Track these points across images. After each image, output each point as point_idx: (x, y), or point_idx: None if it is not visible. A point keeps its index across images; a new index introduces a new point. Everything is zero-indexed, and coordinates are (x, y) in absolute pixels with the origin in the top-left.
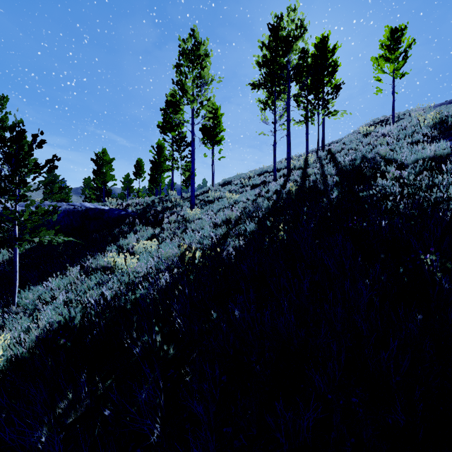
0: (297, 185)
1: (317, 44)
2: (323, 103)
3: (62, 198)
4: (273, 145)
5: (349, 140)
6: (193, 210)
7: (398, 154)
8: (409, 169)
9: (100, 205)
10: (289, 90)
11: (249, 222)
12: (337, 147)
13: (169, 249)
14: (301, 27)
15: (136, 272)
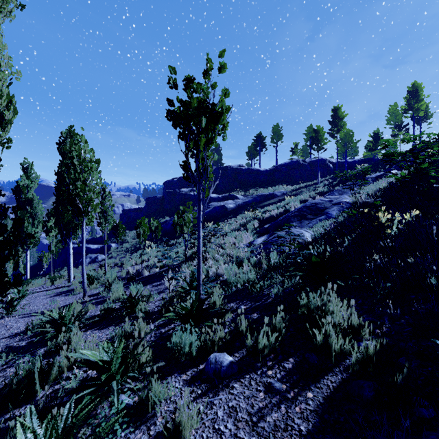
0: None
1: None
2: None
3: None
4: None
5: None
6: None
7: None
8: None
9: None
10: None
11: None
12: None
13: None
14: None
15: None
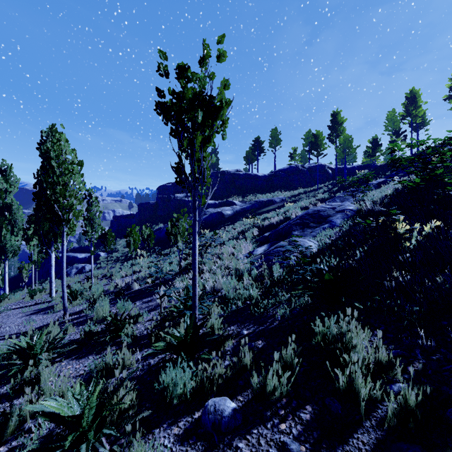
0: None
1: None
2: None
3: None
4: None
5: None
6: None
7: None
8: None
9: None
10: None
11: None
12: None
13: None
14: None
15: None
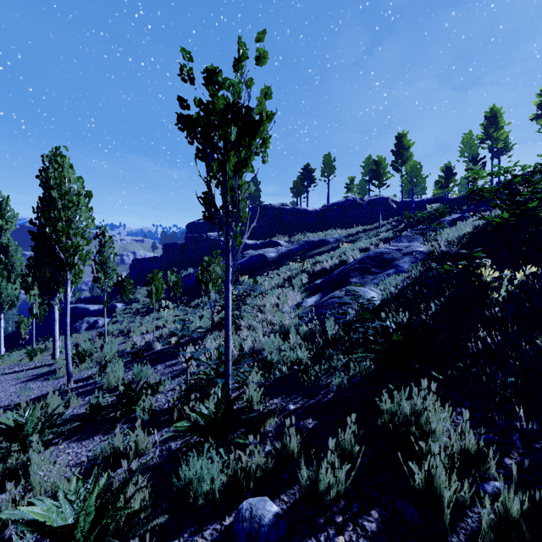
0: None
1: None
2: None
3: None
4: None
5: None
6: None
7: None
8: None
9: None
10: None
11: None
12: None
13: None
14: None
15: None
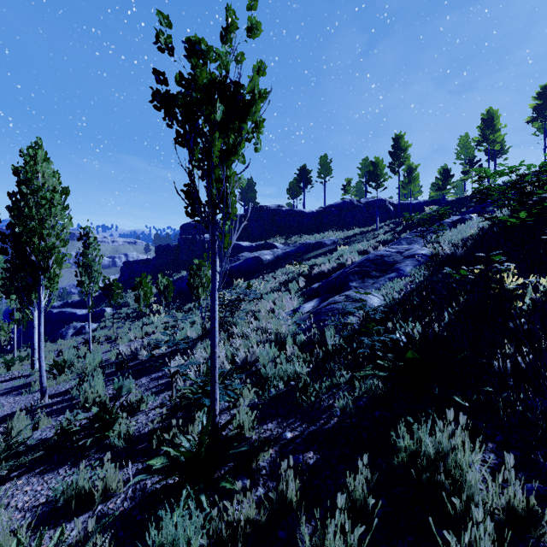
0: None
1: None
2: None
3: None
4: (545, 149)
5: None
6: None
7: None
8: None
9: None
10: None
11: None
12: None
13: None
14: None
15: None
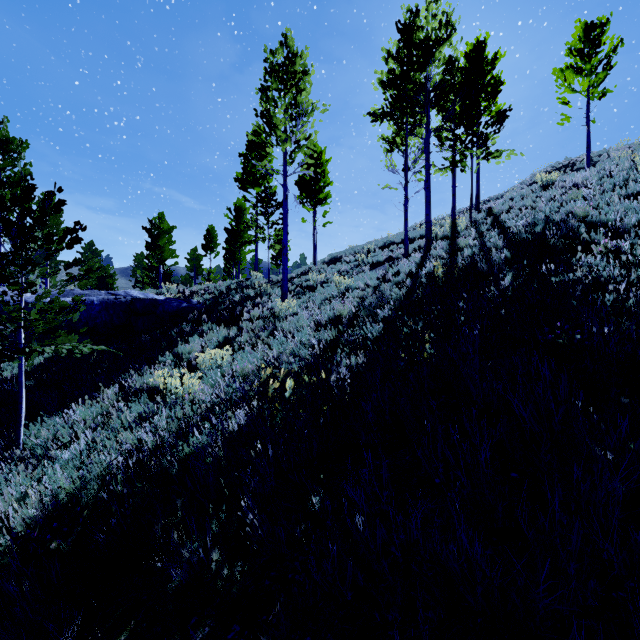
0: (444, 264)
1: (469, 54)
2: (479, 139)
3: (104, 283)
4: (404, 204)
5: (519, 195)
6: (285, 302)
7: (608, 214)
8: (631, 239)
9: (154, 293)
10: (429, 121)
11: (370, 322)
12: (501, 205)
13: (248, 364)
14: (448, 25)
15: (196, 402)
